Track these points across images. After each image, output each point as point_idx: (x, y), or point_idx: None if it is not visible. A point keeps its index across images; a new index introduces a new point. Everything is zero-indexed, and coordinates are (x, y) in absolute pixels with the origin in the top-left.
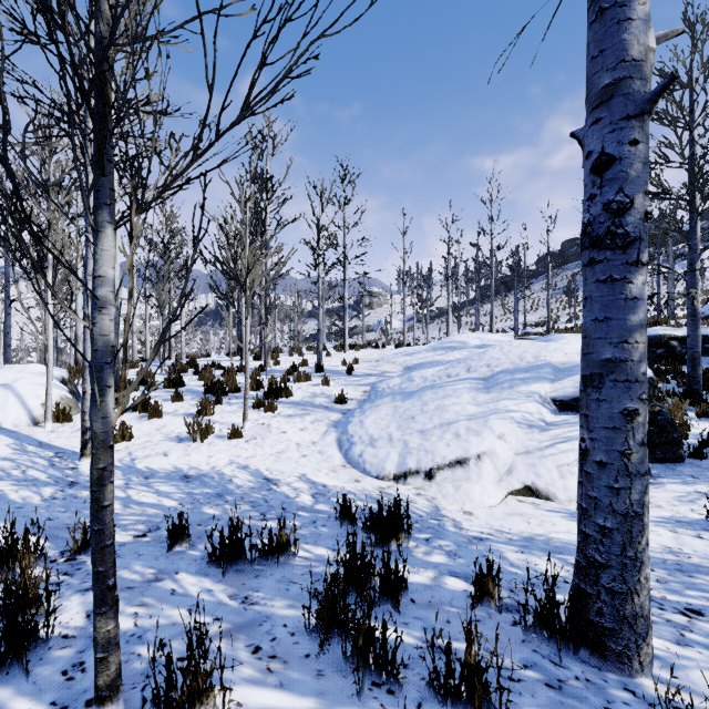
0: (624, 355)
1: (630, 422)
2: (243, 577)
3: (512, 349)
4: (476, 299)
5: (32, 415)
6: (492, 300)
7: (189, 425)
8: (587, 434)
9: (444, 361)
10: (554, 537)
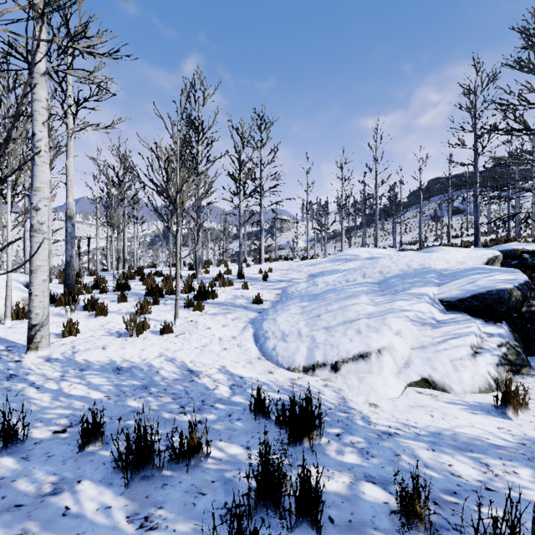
0: None
1: None
2: (148, 487)
3: (400, 259)
4: (363, 224)
5: None
6: (376, 223)
7: (127, 322)
8: None
9: (342, 270)
10: (460, 432)
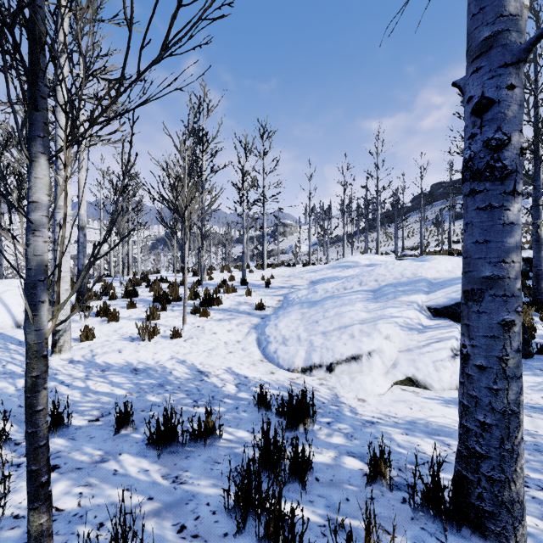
0: (502, 272)
1: (508, 332)
2: (175, 458)
3: (395, 267)
4: (366, 229)
5: (16, 320)
6: (378, 230)
7: (140, 328)
8: (468, 341)
9: (341, 277)
10: (432, 421)
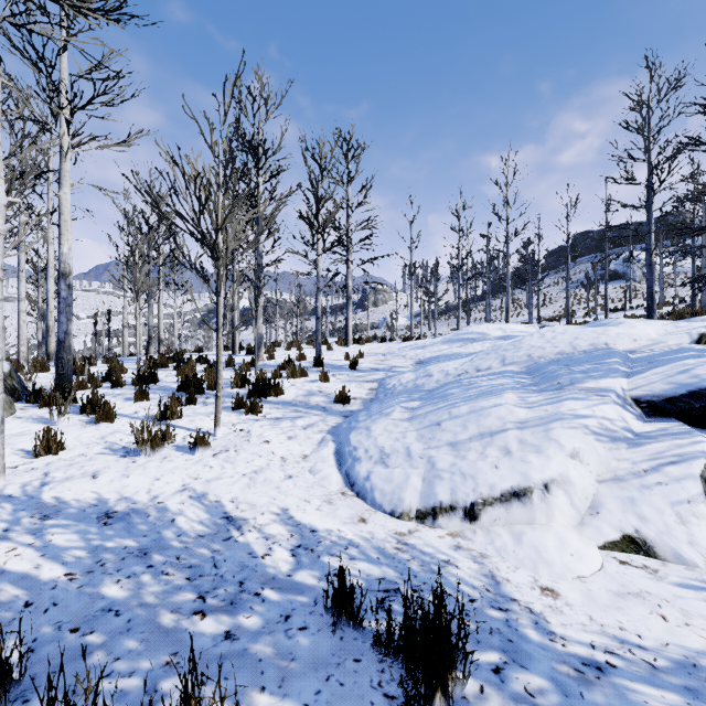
0: None
1: None
2: None
3: (557, 336)
4: (487, 293)
5: None
6: (508, 291)
7: (137, 434)
8: None
9: (465, 354)
10: None
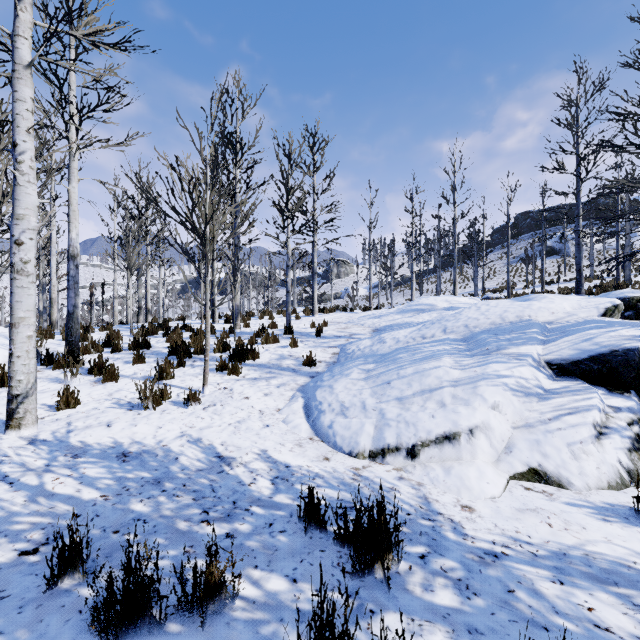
0: None
1: None
2: None
3: (490, 309)
4: (438, 267)
5: None
6: (455, 266)
7: (141, 391)
8: None
9: (414, 323)
10: (593, 552)
